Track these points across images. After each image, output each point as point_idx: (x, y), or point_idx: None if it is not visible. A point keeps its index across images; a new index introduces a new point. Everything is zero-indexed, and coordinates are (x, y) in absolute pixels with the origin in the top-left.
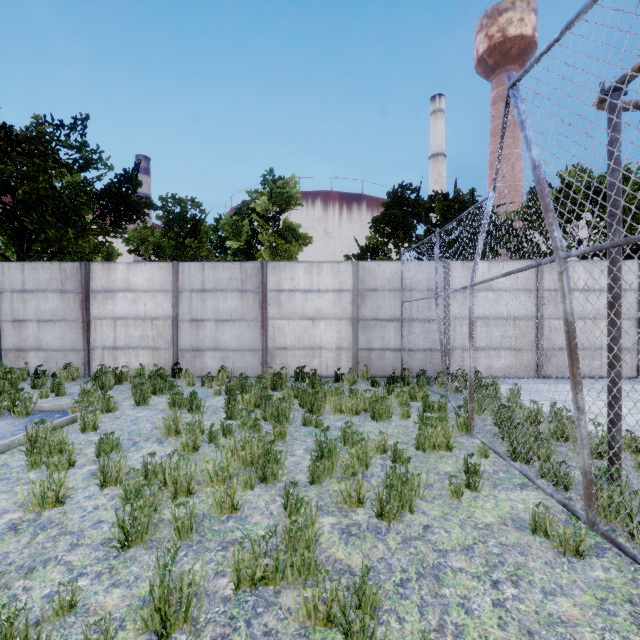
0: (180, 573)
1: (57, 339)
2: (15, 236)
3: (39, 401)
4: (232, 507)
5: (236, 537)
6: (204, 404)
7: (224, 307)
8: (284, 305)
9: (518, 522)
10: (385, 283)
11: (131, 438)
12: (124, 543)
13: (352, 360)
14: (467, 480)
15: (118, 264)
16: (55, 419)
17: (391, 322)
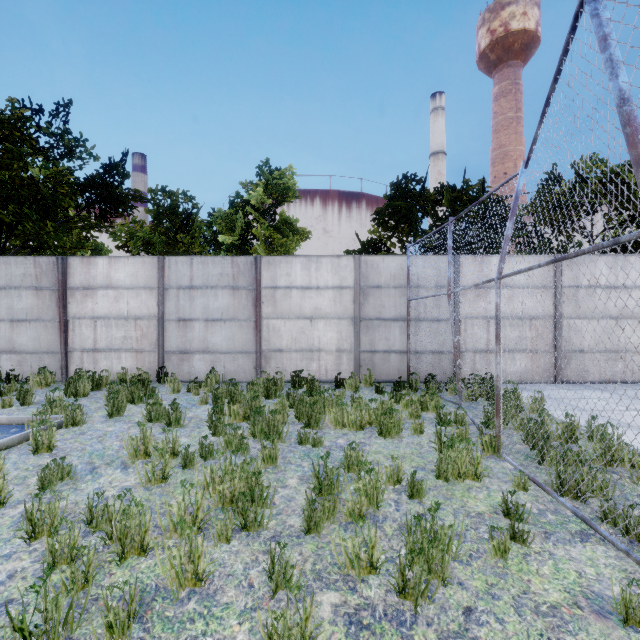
0: None
1: (32, 340)
2: None
3: None
4: (196, 578)
5: (196, 632)
6: (185, 416)
7: (214, 305)
8: (280, 303)
9: (595, 601)
10: (390, 279)
11: (91, 461)
12: None
13: (354, 363)
14: (511, 529)
15: (98, 259)
16: (9, 435)
17: (396, 322)
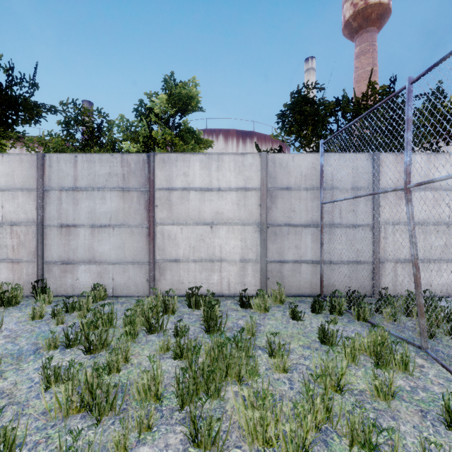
0: None
1: None
2: None
3: None
4: None
5: None
6: None
7: (101, 209)
8: (176, 207)
9: None
10: (300, 180)
11: None
12: None
13: (260, 275)
14: None
15: None
16: None
17: (308, 228)
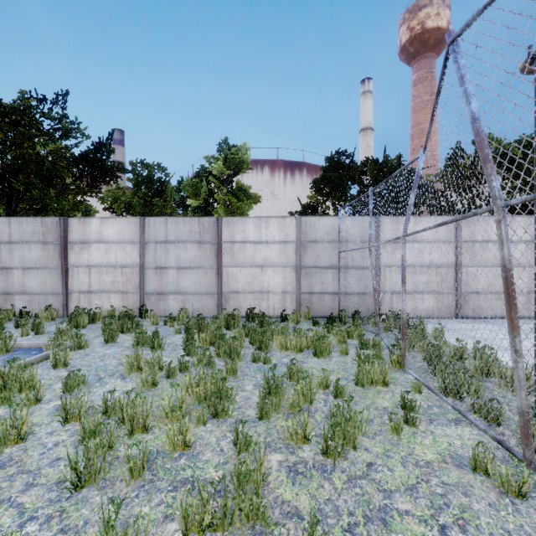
0: (129, 517)
1: (39, 284)
2: (6, 196)
3: (20, 339)
4: (184, 444)
5: (187, 476)
6: (165, 342)
7: (184, 256)
8: (236, 255)
9: (457, 459)
10: (324, 235)
11: (97, 374)
12: (77, 484)
13: (295, 302)
14: (405, 416)
15: (92, 219)
16: (31, 356)
17: (329, 269)
